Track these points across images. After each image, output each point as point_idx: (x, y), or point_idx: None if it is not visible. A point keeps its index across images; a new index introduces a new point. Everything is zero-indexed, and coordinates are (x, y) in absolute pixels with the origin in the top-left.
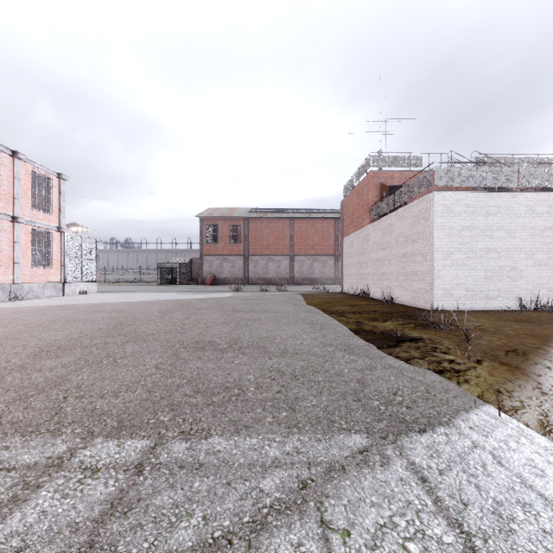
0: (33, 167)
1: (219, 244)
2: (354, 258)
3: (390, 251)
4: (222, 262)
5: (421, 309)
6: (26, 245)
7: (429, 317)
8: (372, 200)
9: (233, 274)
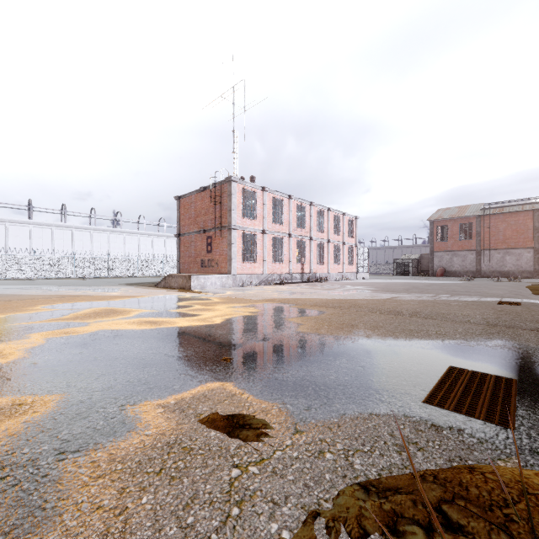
0: (348, 217)
1: (448, 242)
2: None
3: None
4: (452, 257)
5: None
6: (346, 255)
7: None
8: None
9: (463, 267)
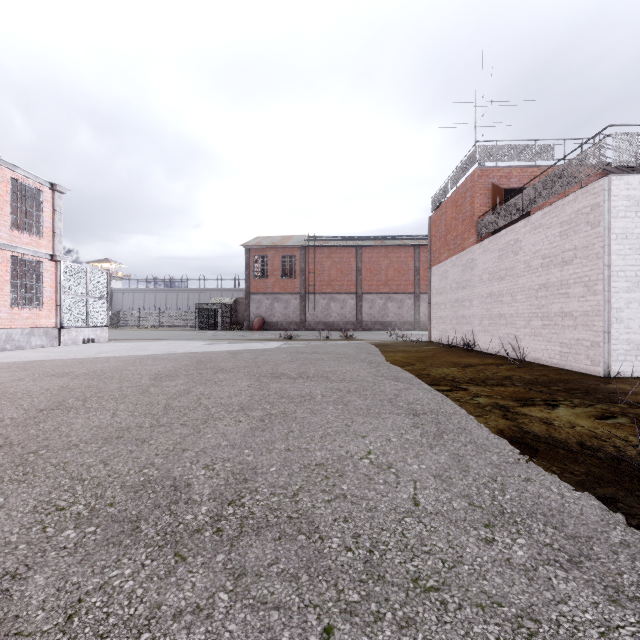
0: (13, 173)
1: (268, 280)
2: (449, 295)
3: (513, 282)
4: (273, 302)
5: (585, 375)
6: (2, 278)
7: (629, 396)
8: (479, 209)
9: (286, 317)
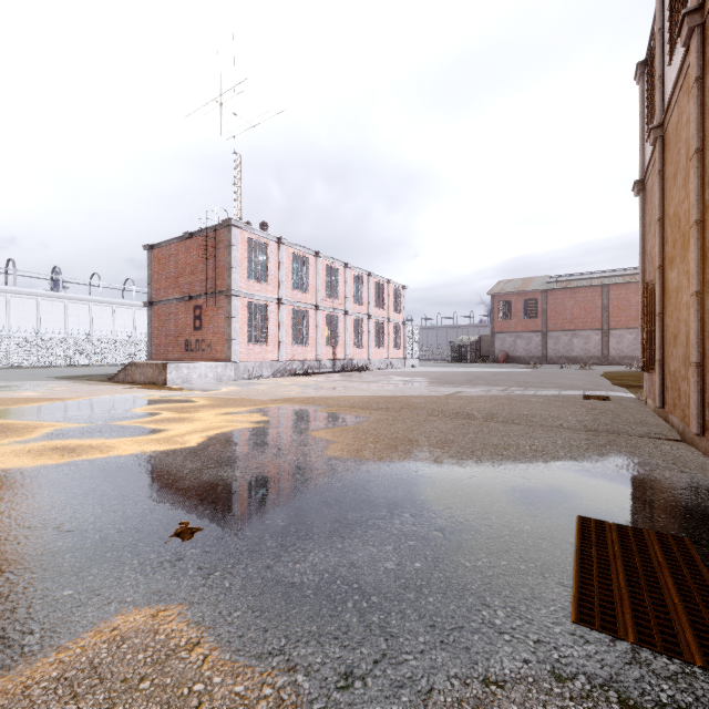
0: (393, 285)
1: (511, 321)
2: None
3: None
4: (515, 339)
5: None
6: (391, 335)
7: None
8: None
9: (528, 352)
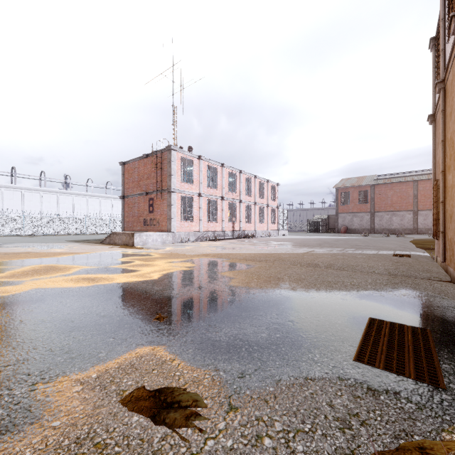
0: (271, 183)
1: (350, 205)
2: None
3: None
4: (352, 217)
5: None
6: (269, 215)
7: None
8: None
9: (361, 226)
